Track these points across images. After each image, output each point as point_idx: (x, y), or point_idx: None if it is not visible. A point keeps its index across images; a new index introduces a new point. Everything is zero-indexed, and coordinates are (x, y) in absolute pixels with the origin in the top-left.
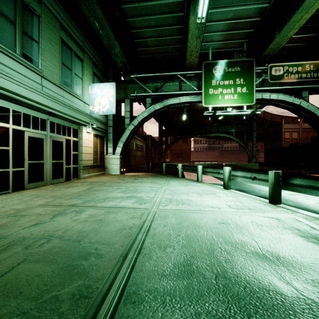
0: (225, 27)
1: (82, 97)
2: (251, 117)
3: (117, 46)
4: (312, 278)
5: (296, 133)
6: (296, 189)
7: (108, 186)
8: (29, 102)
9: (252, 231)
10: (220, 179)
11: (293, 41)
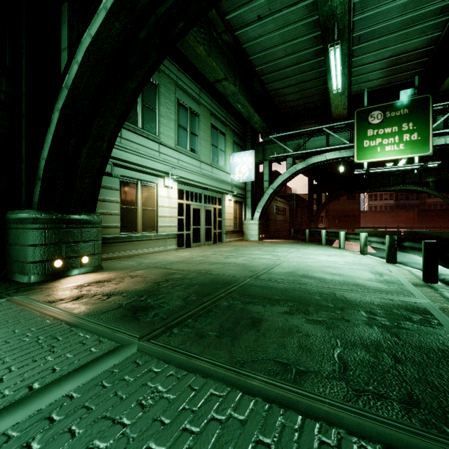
0: (383, 65)
1: (225, 168)
2: None
3: (256, 116)
4: (347, 278)
5: None
6: (406, 250)
7: (250, 248)
8: (194, 183)
9: (342, 269)
10: (376, 248)
11: None
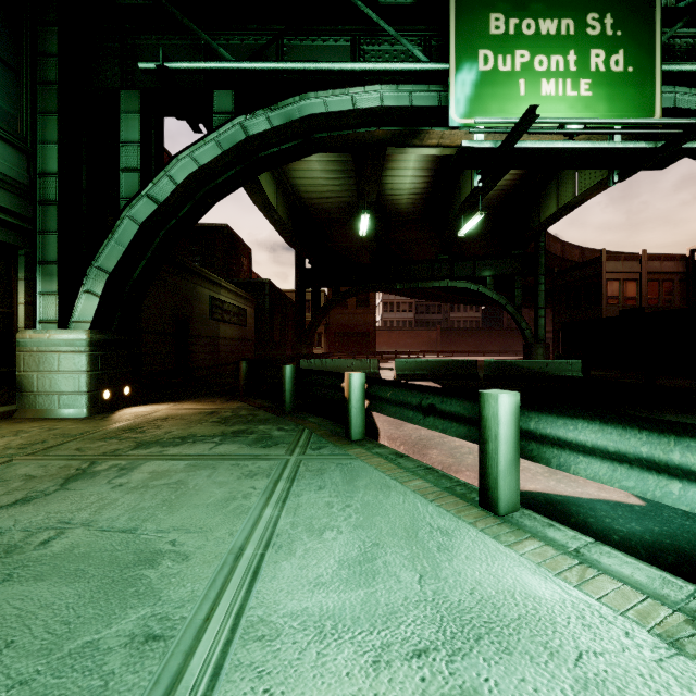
0: None
1: None
2: None
3: None
4: None
5: (634, 284)
6: None
7: None
8: None
9: None
10: None
11: None
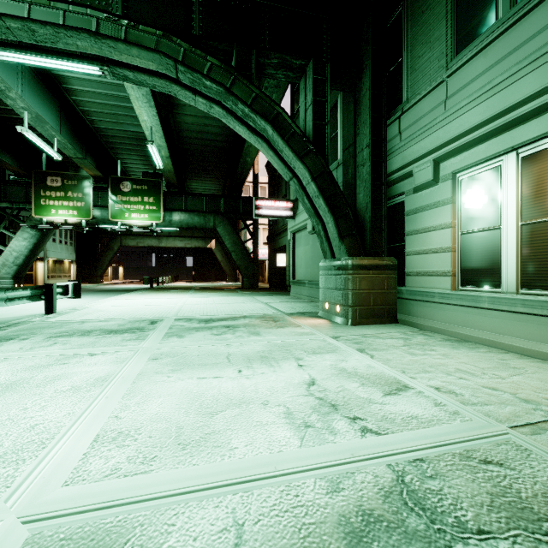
0: None
1: None
2: None
3: None
4: None
5: None
6: None
7: None
8: None
9: None
10: None
11: None
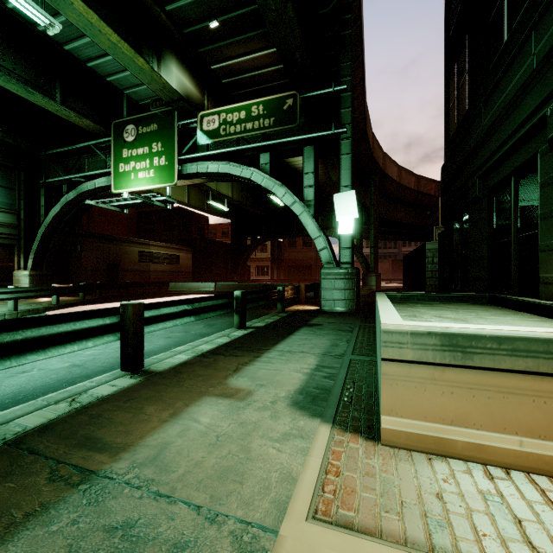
0: None
1: None
2: (398, 197)
3: None
4: None
5: None
6: None
7: None
8: None
9: None
10: None
11: (265, 63)
